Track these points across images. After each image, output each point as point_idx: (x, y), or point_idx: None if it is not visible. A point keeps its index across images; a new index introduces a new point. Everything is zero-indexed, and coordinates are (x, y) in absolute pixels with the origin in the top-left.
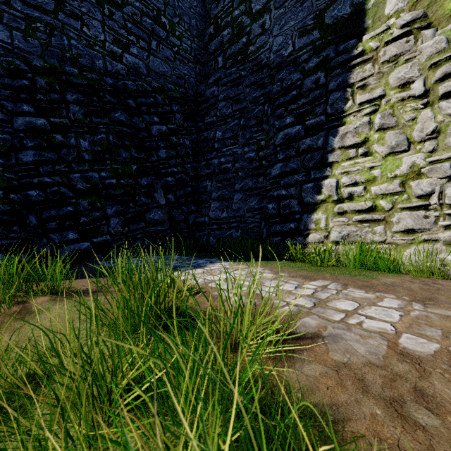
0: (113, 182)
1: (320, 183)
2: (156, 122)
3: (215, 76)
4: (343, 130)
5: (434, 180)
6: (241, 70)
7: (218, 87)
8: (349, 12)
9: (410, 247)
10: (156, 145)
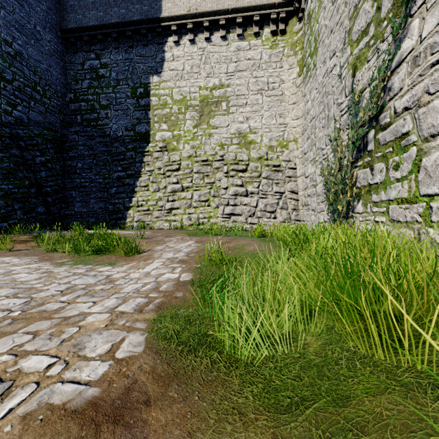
0: (16, 191)
1: (132, 199)
2: (38, 155)
3: (76, 128)
4: (141, 179)
5: (164, 202)
6: (94, 132)
7: (78, 136)
8: (145, 131)
9: (157, 222)
10: (39, 169)
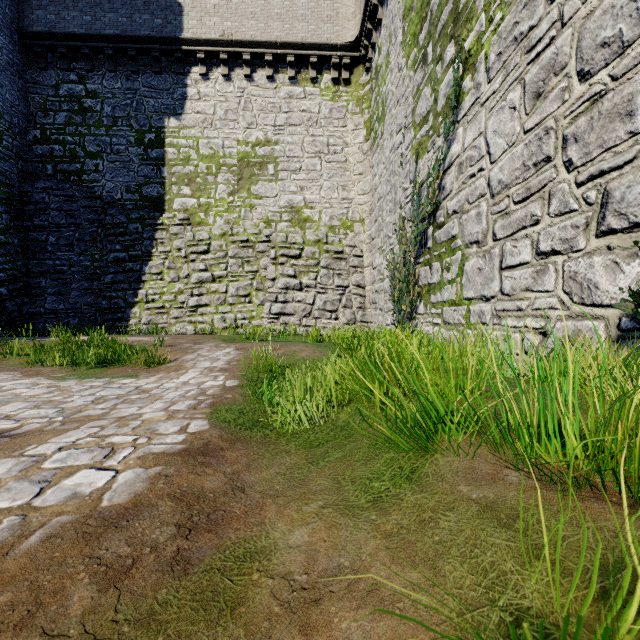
0: None
1: (138, 292)
2: None
3: (46, 184)
4: (151, 264)
5: (186, 296)
6: (75, 190)
7: (49, 195)
8: (157, 195)
9: (176, 325)
10: None
